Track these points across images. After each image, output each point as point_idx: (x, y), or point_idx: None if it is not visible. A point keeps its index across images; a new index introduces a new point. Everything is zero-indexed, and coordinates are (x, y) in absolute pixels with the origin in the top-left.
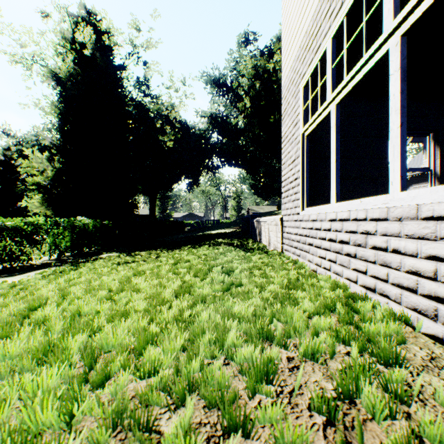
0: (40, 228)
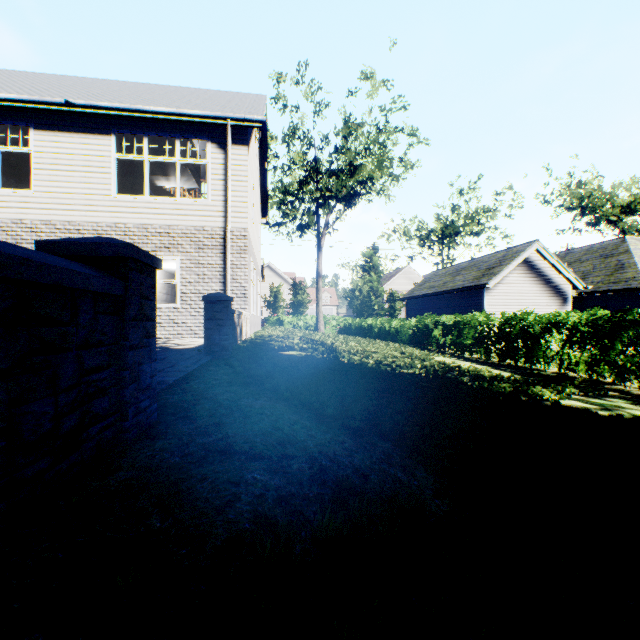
0: (601, 326)
